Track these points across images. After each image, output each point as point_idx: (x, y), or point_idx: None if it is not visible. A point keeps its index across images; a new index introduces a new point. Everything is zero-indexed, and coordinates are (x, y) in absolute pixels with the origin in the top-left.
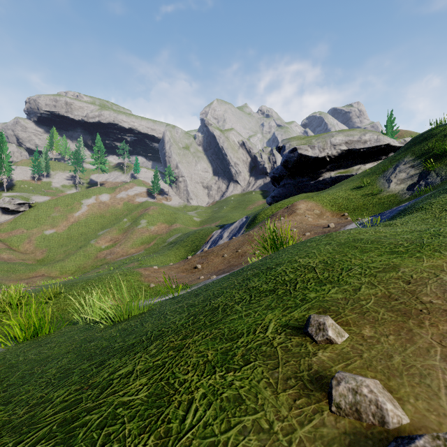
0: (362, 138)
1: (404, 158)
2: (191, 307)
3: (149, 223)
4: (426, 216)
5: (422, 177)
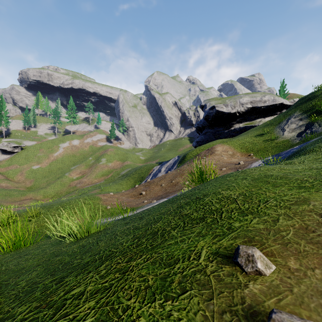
0: (262, 99)
1: (294, 113)
2: (135, 230)
3: (107, 161)
4: (317, 157)
5: (308, 127)
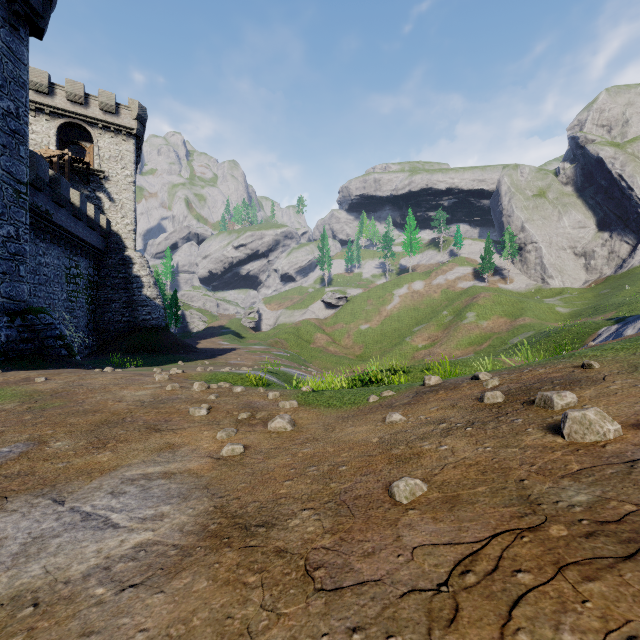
0: None
1: None
2: None
3: (478, 317)
4: None
5: None
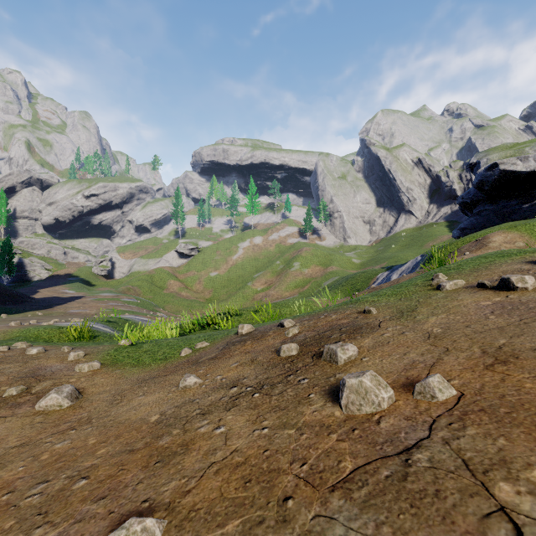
0: None
1: None
2: None
3: (302, 266)
4: None
5: None
